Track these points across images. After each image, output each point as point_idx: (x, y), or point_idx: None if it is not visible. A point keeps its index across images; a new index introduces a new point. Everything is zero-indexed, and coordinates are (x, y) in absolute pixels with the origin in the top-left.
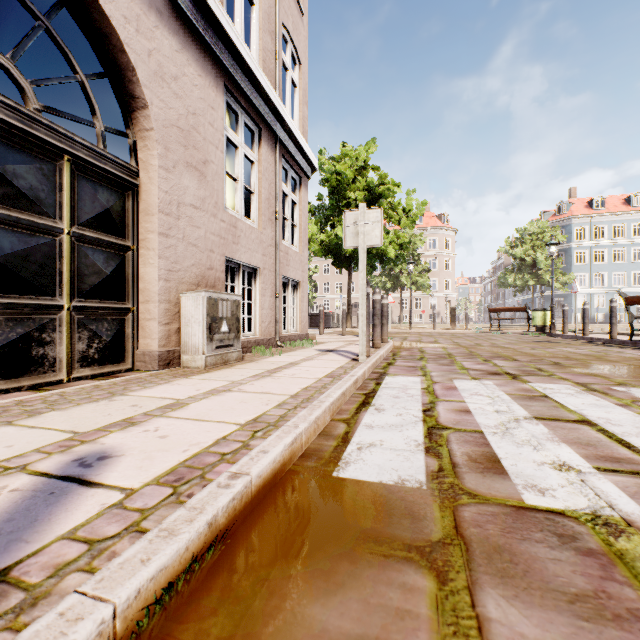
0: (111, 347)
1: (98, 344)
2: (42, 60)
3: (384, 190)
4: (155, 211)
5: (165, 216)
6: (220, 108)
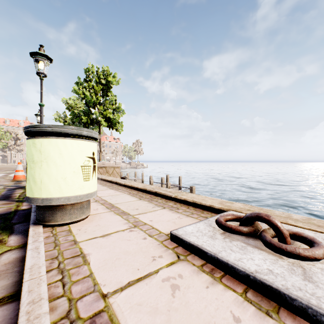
0: None
1: None
2: None
3: None
4: None
5: None
6: None
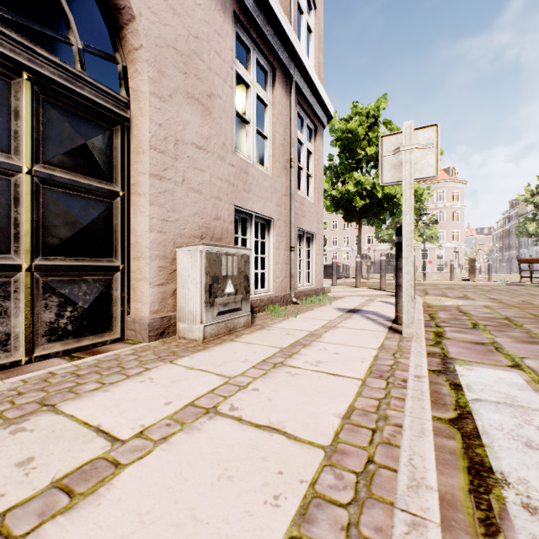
0: (90, 315)
1: (71, 312)
2: (104, 63)
3: None
4: (146, 148)
5: (158, 154)
6: (228, 37)
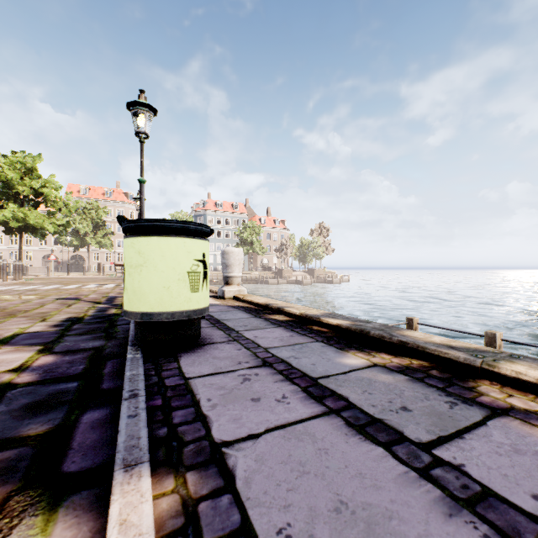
0: None
1: None
2: None
3: (46, 191)
4: None
5: None
6: None
